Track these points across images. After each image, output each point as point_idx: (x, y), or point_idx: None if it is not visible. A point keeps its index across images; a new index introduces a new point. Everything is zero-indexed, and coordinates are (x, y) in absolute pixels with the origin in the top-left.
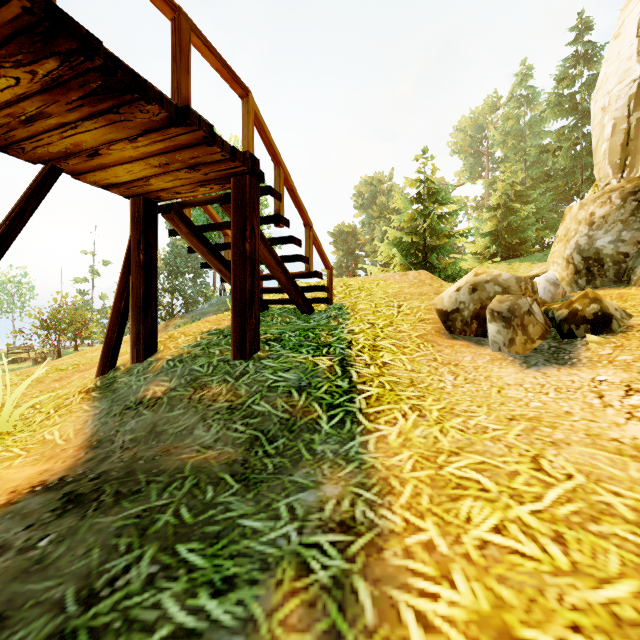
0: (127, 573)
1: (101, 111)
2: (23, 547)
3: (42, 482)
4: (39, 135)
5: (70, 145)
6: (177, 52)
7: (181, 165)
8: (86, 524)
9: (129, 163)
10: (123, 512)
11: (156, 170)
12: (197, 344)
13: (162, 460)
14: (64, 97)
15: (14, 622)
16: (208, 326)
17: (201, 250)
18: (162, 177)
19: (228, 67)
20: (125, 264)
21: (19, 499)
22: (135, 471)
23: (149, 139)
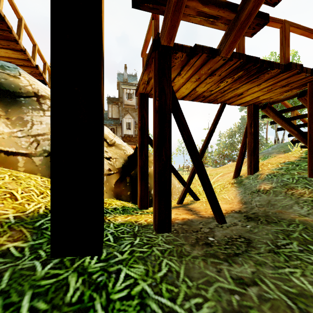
0: (288, 245)
1: (250, 80)
2: (242, 225)
3: (233, 210)
4: (224, 95)
5: (233, 95)
6: (283, 40)
7: (278, 87)
8: (260, 226)
9: (253, 93)
10: (273, 227)
11: (264, 92)
12: (280, 168)
13: (280, 215)
14: (239, 81)
15: (254, 242)
16: (282, 160)
17: (280, 122)
18: (266, 94)
19: (308, 29)
20: (244, 134)
21: (229, 213)
22: (269, 215)
23: (266, 82)
